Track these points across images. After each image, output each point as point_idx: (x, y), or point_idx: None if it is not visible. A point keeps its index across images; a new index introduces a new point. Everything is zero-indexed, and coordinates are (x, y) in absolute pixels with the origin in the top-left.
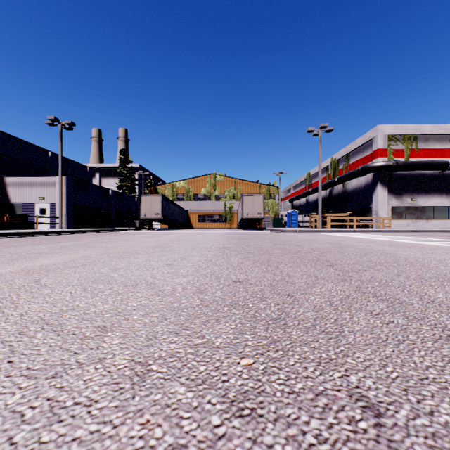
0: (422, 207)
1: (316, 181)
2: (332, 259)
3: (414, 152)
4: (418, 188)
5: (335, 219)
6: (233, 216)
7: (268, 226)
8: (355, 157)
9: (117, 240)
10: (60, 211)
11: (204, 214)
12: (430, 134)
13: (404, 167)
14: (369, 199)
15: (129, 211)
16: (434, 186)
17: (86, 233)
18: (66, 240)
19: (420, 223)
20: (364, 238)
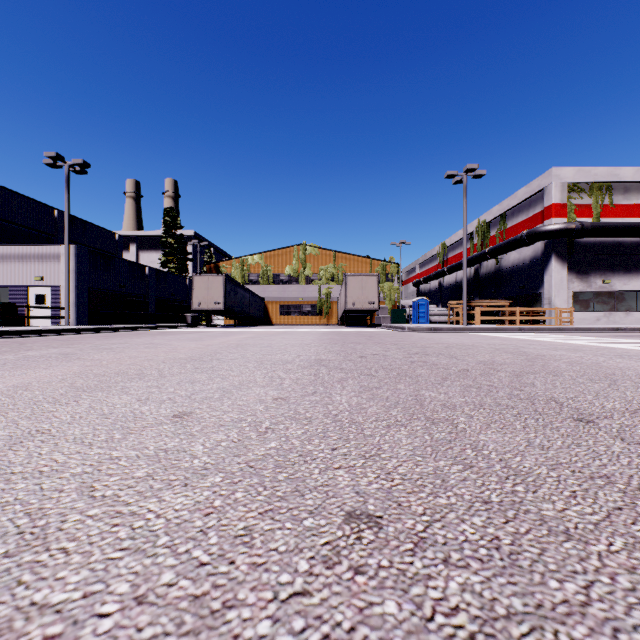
0: (619, 293)
1: (455, 255)
2: (561, 396)
3: (607, 209)
4: (614, 264)
5: (486, 311)
6: (331, 307)
7: (385, 321)
8: (515, 217)
9: (137, 344)
10: (66, 298)
11: (290, 304)
12: (632, 182)
13: (593, 232)
14: (538, 280)
15: (177, 300)
16: (638, 261)
17: (102, 333)
18: (47, 346)
19: (617, 318)
20: (551, 342)
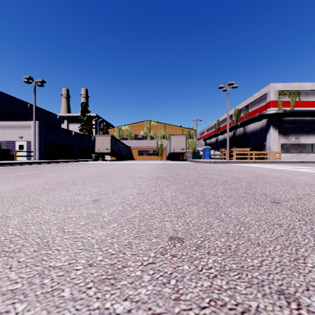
0: (303, 144)
1: (223, 126)
2: (268, 192)
3: (297, 103)
4: (300, 130)
5: (238, 153)
6: (163, 151)
7: (189, 158)
8: (253, 107)
9: (70, 169)
10: (33, 147)
11: (142, 150)
12: (309, 90)
13: (290, 114)
14: (264, 138)
15: (88, 147)
16: (312, 129)
17: (52, 164)
18: (27, 170)
19: (302, 156)
20: (269, 168)
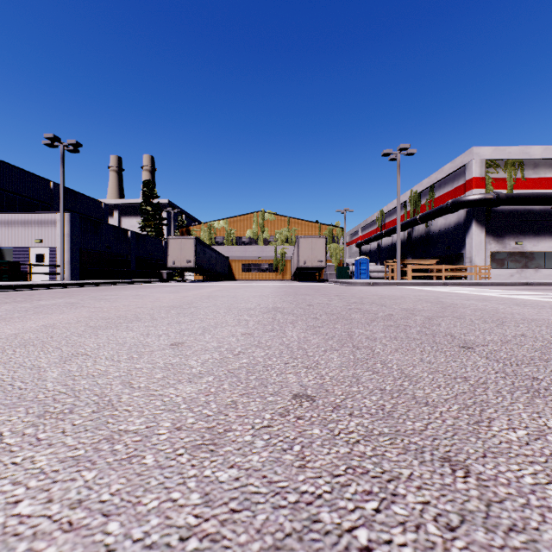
0: (529, 253)
1: (391, 221)
2: (456, 332)
3: (519, 181)
4: (525, 229)
5: (417, 268)
6: (286, 265)
7: (331, 277)
8: (442, 189)
9: (126, 296)
10: (61, 257)
11: (250, 262)
12: (540, 159)
13: (507, 201)
14: (461, 242)
15: (155, 259)
16: (546, 226)
17: (93, 287)
18: (53, 297)
19: (528, 274)
20: (467, 294)
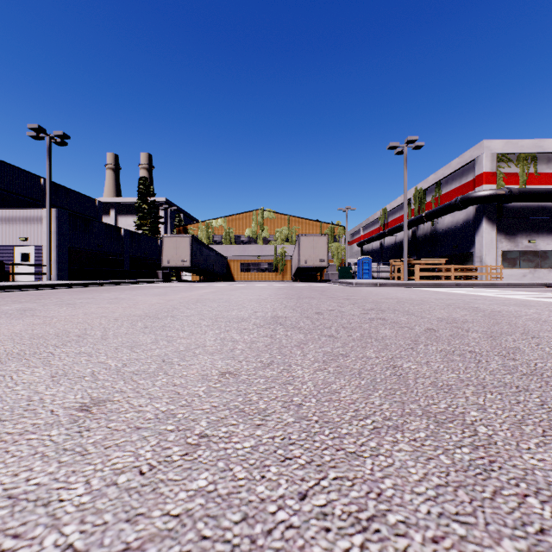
0: (543, 252)
1: (394, 219)
2: None
3: (532, 177)
4: (538, 226)
5: (425, 268)
6: (286, 265)
7: (333, 277)
8: (449, 185)
9: (102, 299)
10: (47, 256)
11: (249, 262)
12: None
13: (520, 197)
14: (470, 241)
15: (150, 258)
16: None
17: (78, 288)
18: (15, 301)
19: (541, 274)
20: (494, 297)
